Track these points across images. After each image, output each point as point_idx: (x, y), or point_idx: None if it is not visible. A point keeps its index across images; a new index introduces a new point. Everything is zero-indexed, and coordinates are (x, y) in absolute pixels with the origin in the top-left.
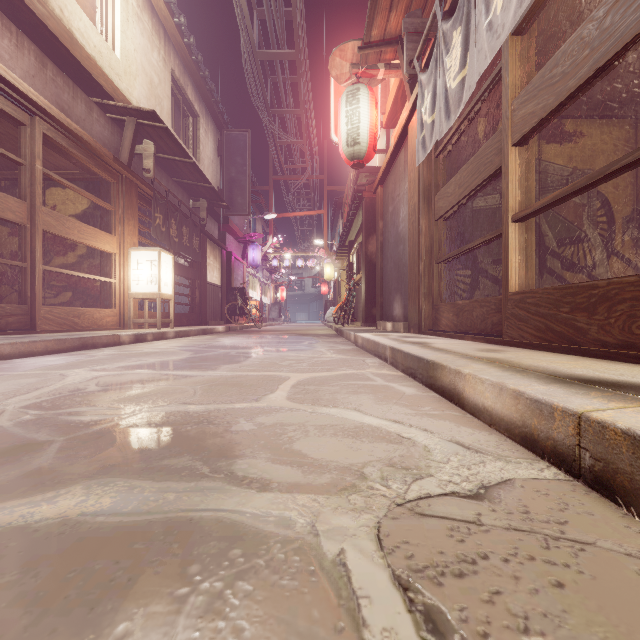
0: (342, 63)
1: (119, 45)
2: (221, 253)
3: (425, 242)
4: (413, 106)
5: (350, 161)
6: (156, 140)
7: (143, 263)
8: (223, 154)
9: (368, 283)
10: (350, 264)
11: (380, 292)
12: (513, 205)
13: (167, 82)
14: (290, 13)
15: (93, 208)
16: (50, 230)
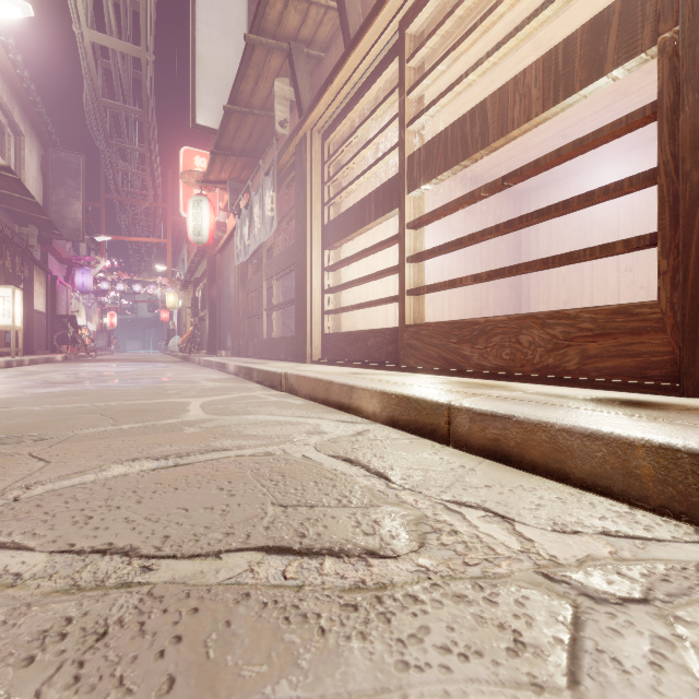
0: (190, 178)
1: None
2: (46, 278)
3: (242, 305)
4: (235, 227)
5: (196, 244)
6: None
7: None
8: (49, 172)
9: (211, 320)
10: (196, 299)
11: (219, 329)
12: (265, 304)
13: None
14: (137, 74)
15: None
16: None
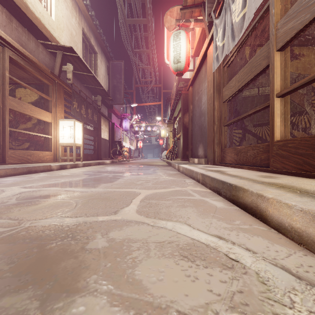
0: (171, 19)
1: (54, 13)
2: (109, 123)
3: (217, 114)
4: (210, 39)
5: (175, 72)
6: (73, 63)
7: (66, 127)
8: (110, 73)
9: (184, 138)
10: (174, 129)
11: (191, 142)
12: (277, 87)
13: (80, 34)
14: None
15: (40, 99)
16: (14, 109)
